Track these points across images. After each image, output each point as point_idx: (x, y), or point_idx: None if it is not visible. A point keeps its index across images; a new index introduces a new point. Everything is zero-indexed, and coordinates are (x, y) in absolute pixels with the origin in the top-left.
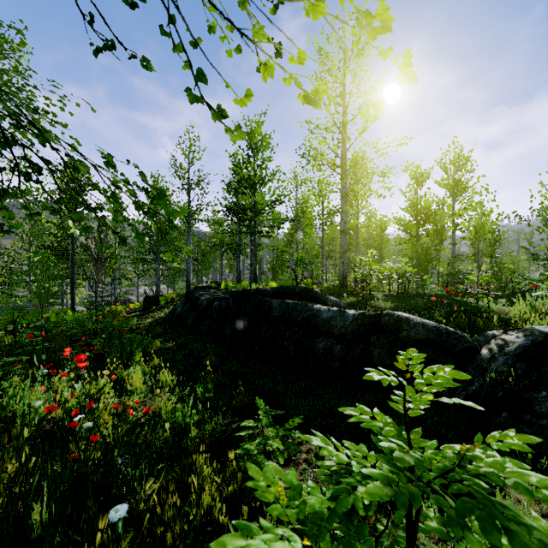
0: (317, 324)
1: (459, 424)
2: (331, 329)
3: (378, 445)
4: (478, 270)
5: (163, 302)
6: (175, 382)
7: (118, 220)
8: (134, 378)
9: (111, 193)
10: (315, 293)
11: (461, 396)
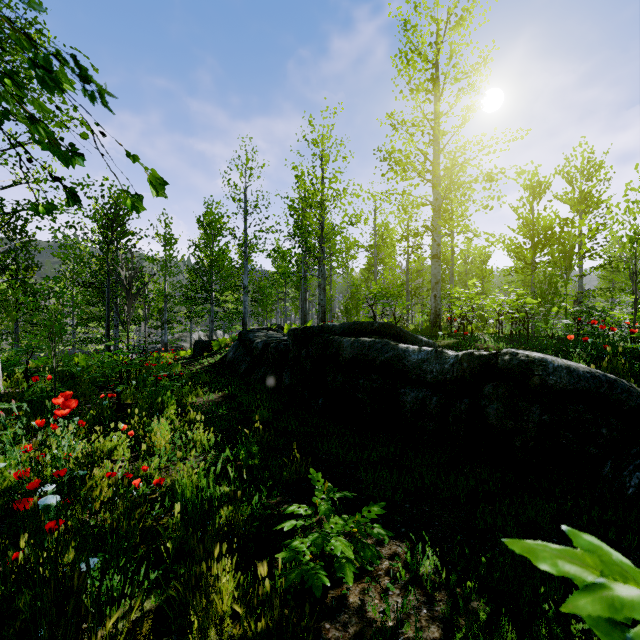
0: (403, 369)
1: (636, 524)
2: (424, 376)
3: (606, 638)
4: (635, 298)
5: (215, 348)
6: (212, 442)
7: (44, 142)
8: (158, 436)
9: (9, 70)
10: (400, 330)
11: (633, 478)
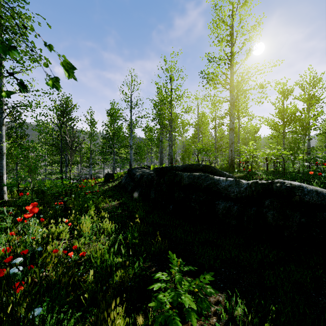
0: (217, 190)
1: None
2: (229, 194)
3: None
4: None
5: (116, 177)
6: (113, 229)
7: None
8: (84, 226)
9: None
10: (214, 168)
11: None
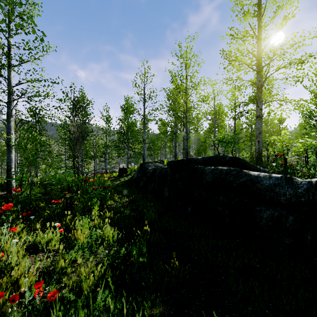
0: (257, 190)
1: None
2: (277, 197)
3: None
4: None
5: (129, 172)
6: (116, 238)
7: None
8: (79, 233)
9: None
10: (244, 162)
11: None
